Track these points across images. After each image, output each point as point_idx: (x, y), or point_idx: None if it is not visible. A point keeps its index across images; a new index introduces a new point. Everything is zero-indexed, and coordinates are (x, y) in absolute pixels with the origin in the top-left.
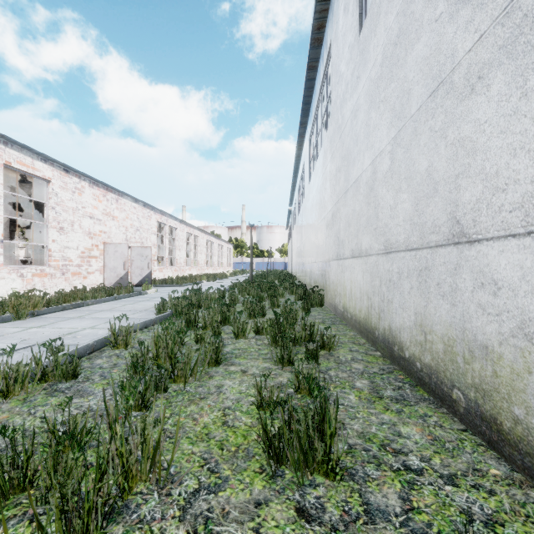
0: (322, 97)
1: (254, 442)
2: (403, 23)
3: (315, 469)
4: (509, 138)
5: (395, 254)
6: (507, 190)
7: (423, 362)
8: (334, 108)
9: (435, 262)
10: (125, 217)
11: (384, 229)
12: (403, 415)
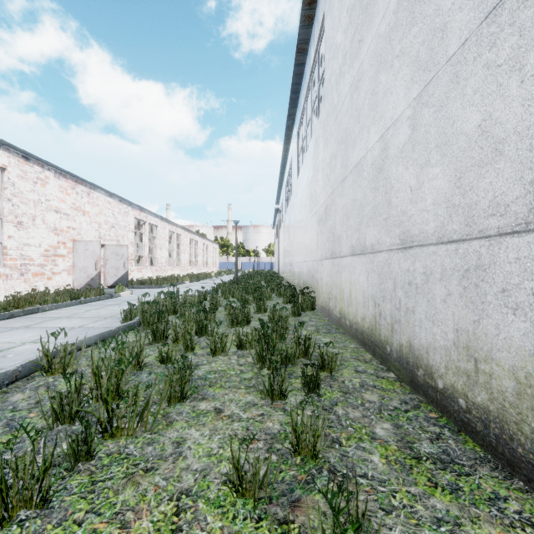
0: (312, 82)
1: None
2: None
3: None
4: None
5: (420, 248)
6: None
7: (472, 400)
8: (327, 88)
9: (498, 258)
10: (98, 212)
11: (400, 218)
12: (464, 499)
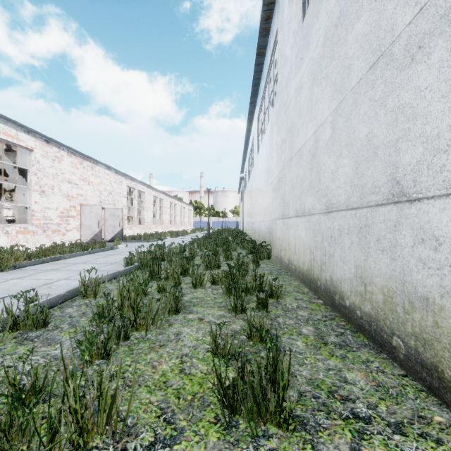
0: (269, 79)
1: (210, 390)
2: (344, 6)
3: (268, 419)
4: (450, 101)
5: (336, 213)
6: (449, 151)
7: (363, 310)
8: (280, 88)
9: (375, 220)
10: (99, 182)
11: (325, 191)
12: (347, 361)
